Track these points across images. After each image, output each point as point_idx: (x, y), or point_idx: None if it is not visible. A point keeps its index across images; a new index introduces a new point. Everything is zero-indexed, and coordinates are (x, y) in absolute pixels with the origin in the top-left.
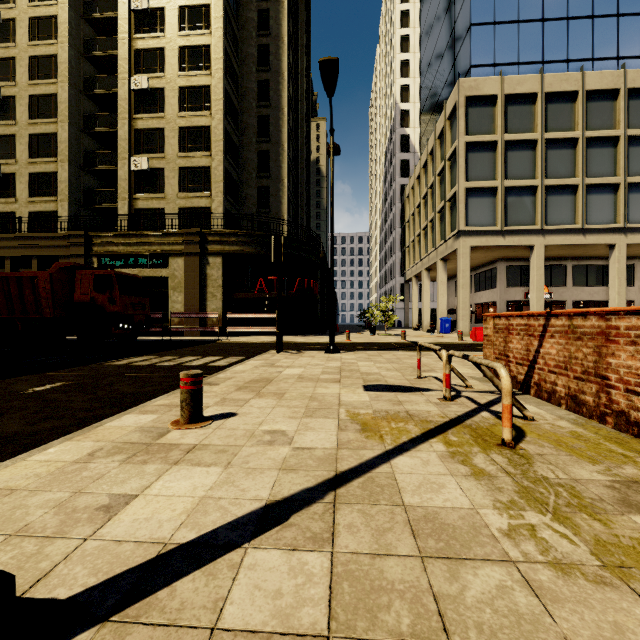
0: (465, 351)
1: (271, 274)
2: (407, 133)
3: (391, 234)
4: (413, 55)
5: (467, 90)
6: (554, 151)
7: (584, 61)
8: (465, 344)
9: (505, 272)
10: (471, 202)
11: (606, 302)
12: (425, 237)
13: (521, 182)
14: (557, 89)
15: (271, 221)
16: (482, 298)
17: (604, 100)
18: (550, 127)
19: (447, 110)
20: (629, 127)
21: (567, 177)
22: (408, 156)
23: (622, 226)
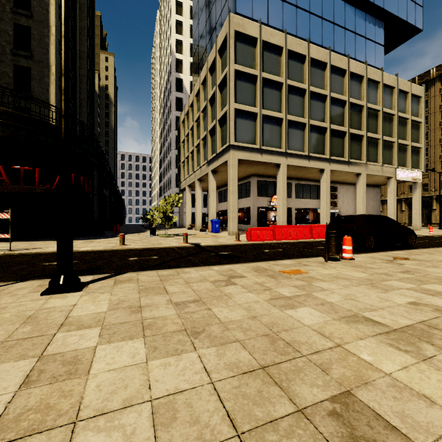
0: (264, 259)
1: (23, 165)
2: (181, 77)
3: (168, 154)
4: (185, 19)
5: (236, 25)
6: (292, 95)
7: (305, 41)
8: (246, 245)
9: (256, 185)
10: (238, 122)
11: (303, 210)
12: (198, 153)
13: (273, 113)
14: (294, 49)
15: (33, 108)
16: (239, 204)
17: (319, 68)
18: (290, 77)
19: (218, 42)
20: (331, 91)
21: (299, 117)
22: (182, 95)
23: (328, 157)
